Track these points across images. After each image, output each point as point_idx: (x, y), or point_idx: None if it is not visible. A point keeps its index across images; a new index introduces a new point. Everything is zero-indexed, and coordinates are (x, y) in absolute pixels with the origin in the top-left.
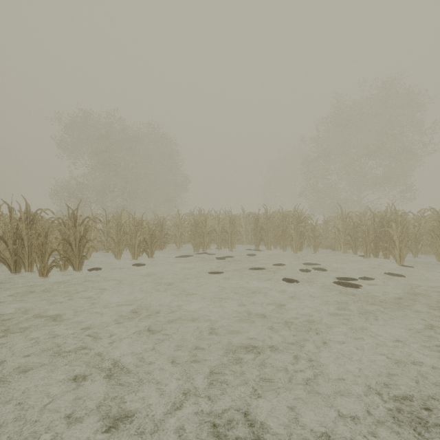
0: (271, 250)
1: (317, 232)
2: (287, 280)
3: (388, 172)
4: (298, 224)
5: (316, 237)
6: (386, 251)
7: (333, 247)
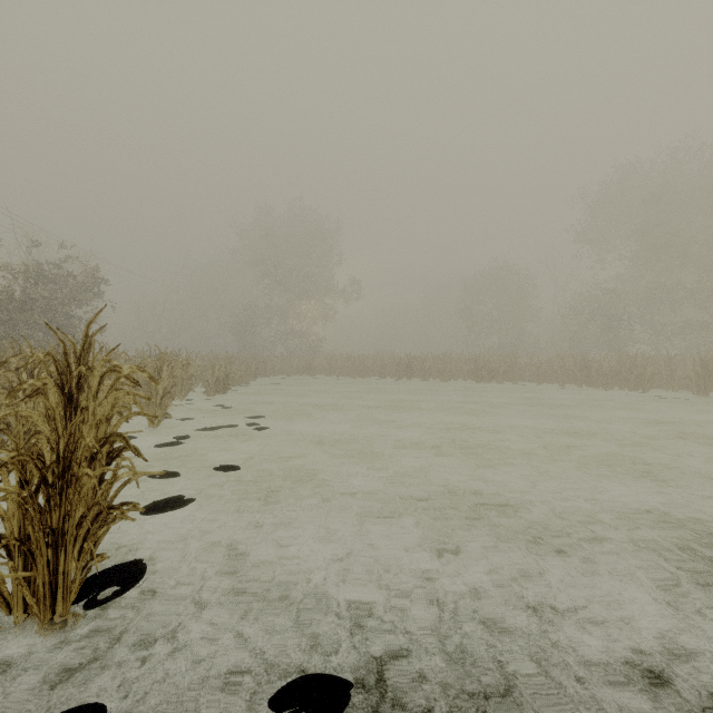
0: None
1: None
2: None
3: None
4: None
5: None
6: None
7: None
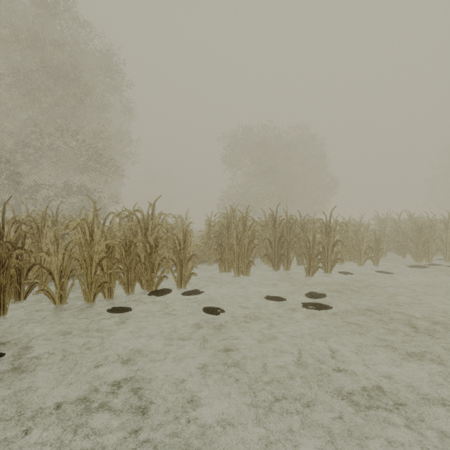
0: None
1: None
2: None
3: None
4: None
5: None
6: None
7: None
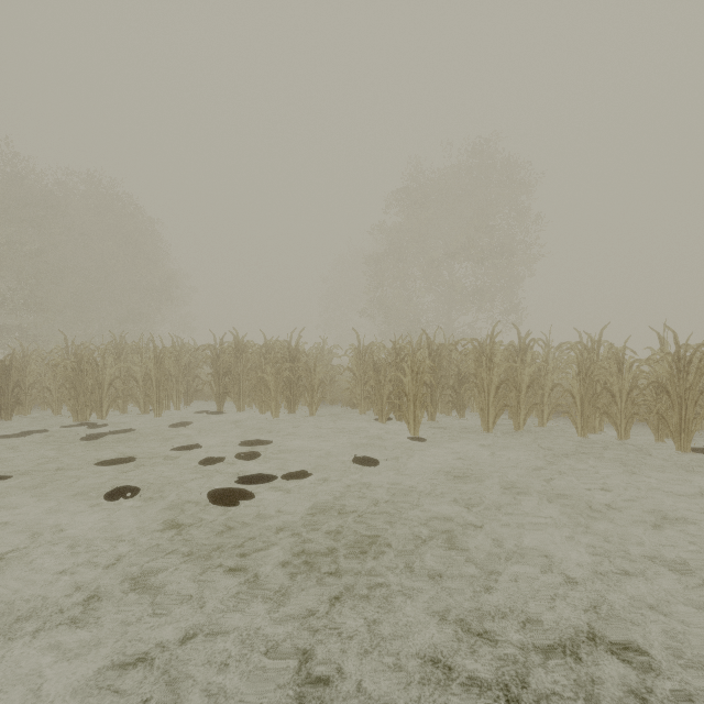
0: (249, 411)
1: (317, 379)
2: (119, 491)
3: (484, 282)
4: (281, 365)
5: (313, 387)
6: (396, 413)
7: (353, 402)
